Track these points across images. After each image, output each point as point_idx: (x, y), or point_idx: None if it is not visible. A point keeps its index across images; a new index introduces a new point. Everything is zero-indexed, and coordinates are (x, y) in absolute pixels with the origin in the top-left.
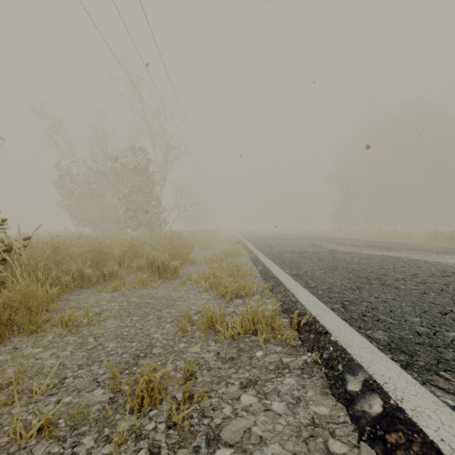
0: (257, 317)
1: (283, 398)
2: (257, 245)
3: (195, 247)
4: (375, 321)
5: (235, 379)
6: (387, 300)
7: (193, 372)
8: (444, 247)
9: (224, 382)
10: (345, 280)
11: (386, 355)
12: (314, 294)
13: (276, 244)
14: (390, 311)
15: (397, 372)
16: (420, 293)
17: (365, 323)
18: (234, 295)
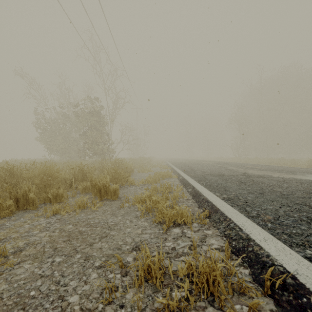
0: (213, 275)
1: None
2: (182, 169)
3: (134, 170)
4: None
5: None
6: None
7: None
8: None
9: None
10: (285, 207)
11: None
12: (265, 228)
13: (197, 168)
14: None
15: None
16: None
17: None
18: (171, 223)
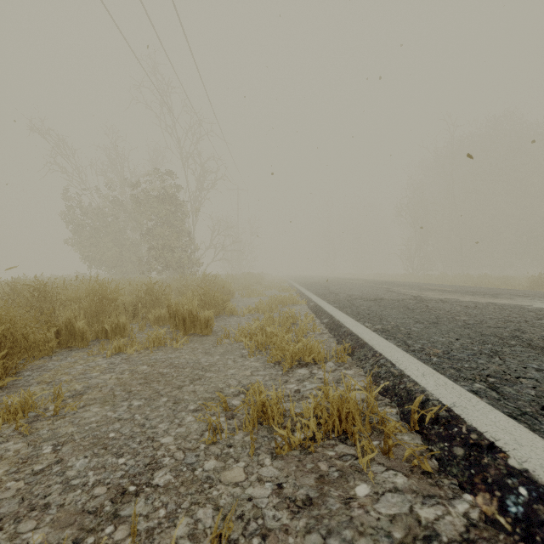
0: (346, 408)
1: None
2: (315, 291)
3: (235, 294)
4: None
5: None
6: None
7: (229, 542)
8: None
9: None
10: (465, 339)
11: None
12: (427, 363)
13: (339, 290)
14: None
15: None
16: None
17: None
18: (295, 362)
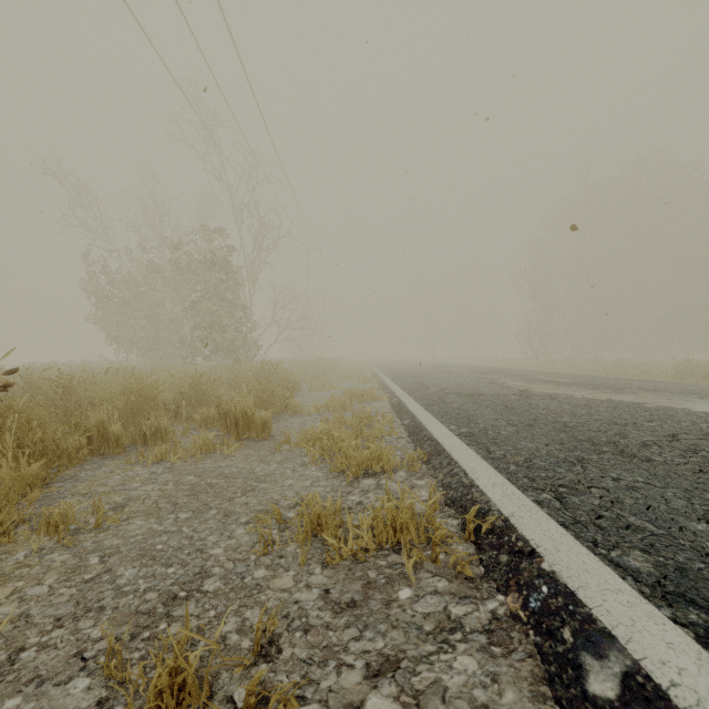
0: (401, 518)
1: (453, 708)
2: (401, 383)
3: (302, 386)
4: (621, 530)
5: (356, 656)
6: (637, 485)
7: (274, 635)
8: (708, 387)
9: (333, 662)
10: (555, 445)
11: (660, 611)
12: (502, 472)
13: (432, 382)
14: (647, 507)
15: (693, 656)
16: (694, 472)
17: (605, 534)
18: (361, 471)
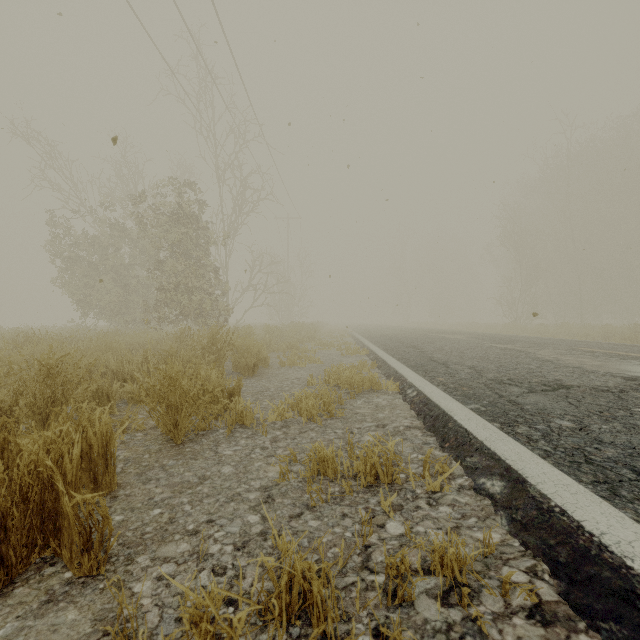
0: None
1: None
2: (401, 356)
3: (273, 358)
4: None
5: None
6: None
7: None
8: None
9: None
10: None
11: None
12: None
13: (444, 355)
14: None
15: None
16: None
17: None
18: None
